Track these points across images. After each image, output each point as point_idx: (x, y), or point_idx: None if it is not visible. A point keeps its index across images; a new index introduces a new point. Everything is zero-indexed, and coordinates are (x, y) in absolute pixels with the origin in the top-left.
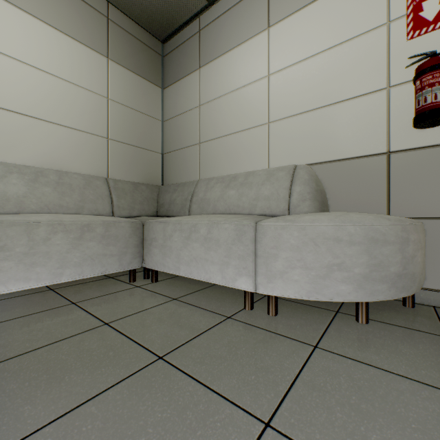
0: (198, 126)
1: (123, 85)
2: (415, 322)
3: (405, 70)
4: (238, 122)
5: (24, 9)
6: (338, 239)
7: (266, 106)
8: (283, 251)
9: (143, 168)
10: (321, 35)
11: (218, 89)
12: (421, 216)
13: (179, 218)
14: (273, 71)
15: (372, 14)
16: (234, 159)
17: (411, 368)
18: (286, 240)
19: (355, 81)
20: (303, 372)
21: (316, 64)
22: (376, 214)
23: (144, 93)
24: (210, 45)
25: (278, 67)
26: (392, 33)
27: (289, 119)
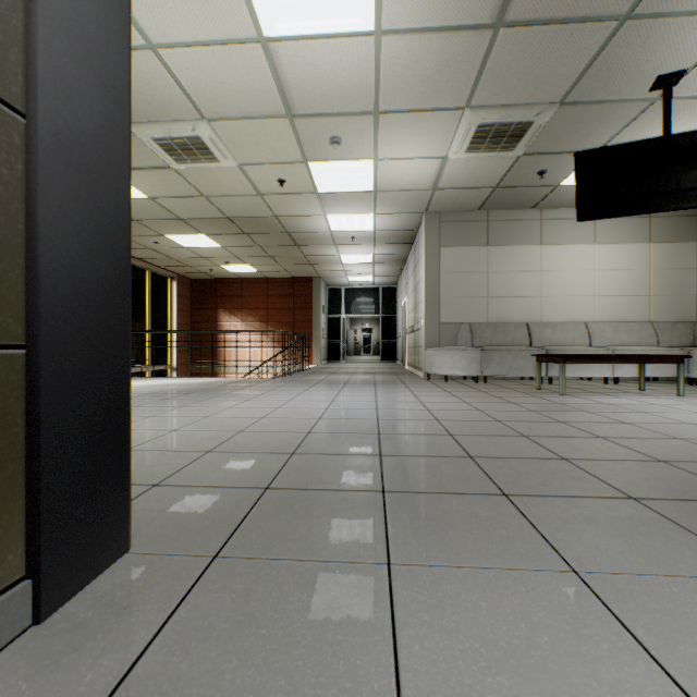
0: None
1: (660, 256)
2: None
3: None
4: None
5: (606, 243)
6: None
7: None
8: None
9: (677, 310)
10: None
11: None
12: None
13: None
14: None
15: None
16: None
17: None
18: None
19: None
20: None
21: None
22: None
23: (677, 254)
24: None
25: None
26: None
27: None
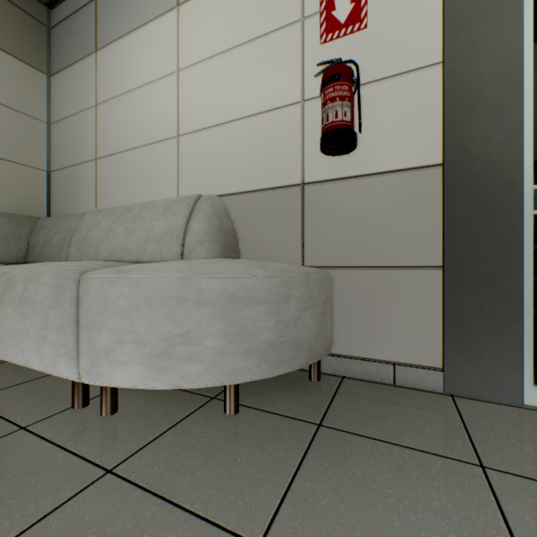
0: (95, 135)
1: None
2: (301, 403)
3: (319, 81)
4: (143, 133)
5: None
6: (183, 298)
7: (175, 113)
8: (110, 319)
9: (6, 189)
10: (235, 24)
11: (119, 84)
12: (334, 265)
13: (1, 267)
14: (184, 66)
15: (288, 5)
16: (139, 183)
17: (220, 493)
18: (113, 301)
19: (270, 90)
20: (21, 536)
21: (230, 62)
22: (260, 262)
23: (8, 76)
24: (109, 20)
25: (188, 61)
26: (306, 33)
27: (201, 133)
